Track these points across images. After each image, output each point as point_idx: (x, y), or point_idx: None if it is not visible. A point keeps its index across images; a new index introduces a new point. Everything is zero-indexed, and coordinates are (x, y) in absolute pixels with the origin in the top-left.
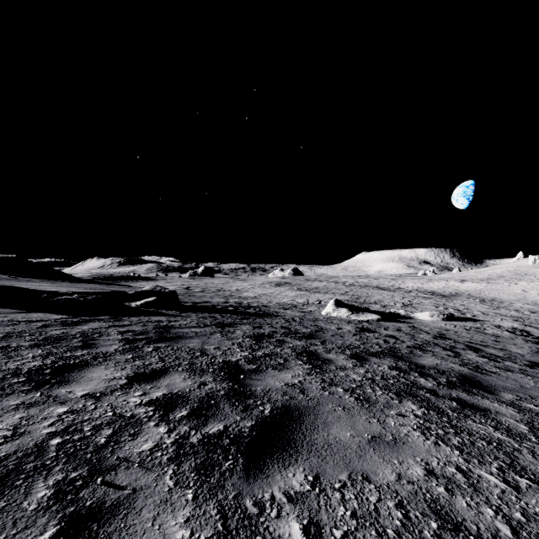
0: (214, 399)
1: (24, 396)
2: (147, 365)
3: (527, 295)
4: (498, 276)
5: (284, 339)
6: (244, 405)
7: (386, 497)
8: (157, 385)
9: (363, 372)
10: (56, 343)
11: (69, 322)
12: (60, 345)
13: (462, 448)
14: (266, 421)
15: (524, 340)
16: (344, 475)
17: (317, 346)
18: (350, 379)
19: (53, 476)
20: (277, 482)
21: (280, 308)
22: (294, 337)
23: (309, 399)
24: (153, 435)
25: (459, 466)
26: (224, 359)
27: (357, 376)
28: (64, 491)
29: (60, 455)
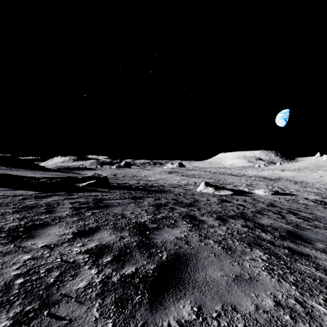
0: (129, 249)
1: (3, 247)
2: (86, 225)
3: (323, 179)
4: (305, 167)
5: (174, 207)
6: (149, 253)
7: (250, 324)
8: (92, 238)
9: (225, 229)
10: (29, 210)
11: (39, 196)
12: (31, 211)
13: (297, 284)
14: (164, 264)
15: (323, 207)
16: (218, 306)
17: (195, 211)
18: (217, 234)
19: (13, 309)
20: (172, 312)
21: (171, 187)
22: (180, 205)
23: (191, 248)
24: (87, 276)
25: (297, 298)
26: (136, 220)
27: (222, 232)
28: (19, 322)
29: (20, 292)
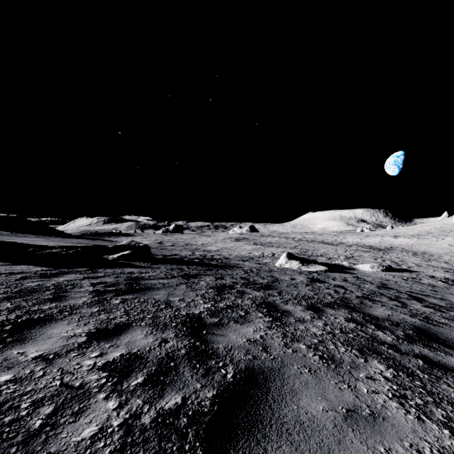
0: (174, 360)
1: None
2: (111, 320)
3: (453, 249)
4: (427, 233)
5: (244, 290)
6: (205, 368)
7: None
8: (116, 343)
9: (322, 325)
10: (27, 295)
11: (47, 274)
12: (30, 298)
13: (450, 425)
14: (229, 389)
15: None
16: None
17: (275, 297)
18: (311, 333)
19: None
20: None
21: (239, 260)
22: (253, 287)
23: (273, 359)
24: (100, 414)
25: None
26: (187, 311)
27: (317, 330)
28: None
29: None
